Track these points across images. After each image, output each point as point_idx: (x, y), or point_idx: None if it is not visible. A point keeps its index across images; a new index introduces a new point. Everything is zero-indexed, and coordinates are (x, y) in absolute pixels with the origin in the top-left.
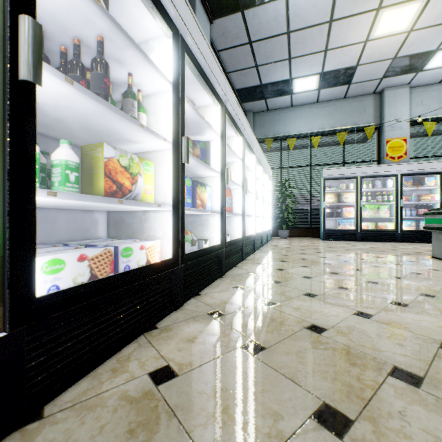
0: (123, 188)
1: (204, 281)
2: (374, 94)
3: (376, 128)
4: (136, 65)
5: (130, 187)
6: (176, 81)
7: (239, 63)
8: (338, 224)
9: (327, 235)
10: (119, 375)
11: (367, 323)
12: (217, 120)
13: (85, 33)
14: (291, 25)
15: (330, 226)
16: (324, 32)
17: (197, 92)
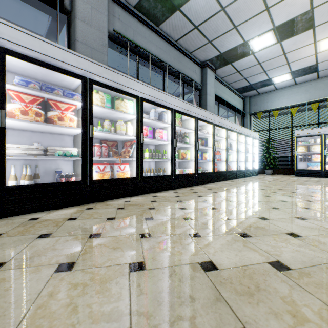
0: (184, 157)
1: (204, 182)
2: None
3: None
4: (186, 130)
5: (185, 157)
6: (195, 130)
7: (234, 79)
8: (307, 166)
9: (298, 173)
10: (185, 189)
11: (242, 190)
12: (211, 129)
13: (178, 129)
14: (260, 61)
15: (304, 168)
16: (282, 58)
17: (204, 122)
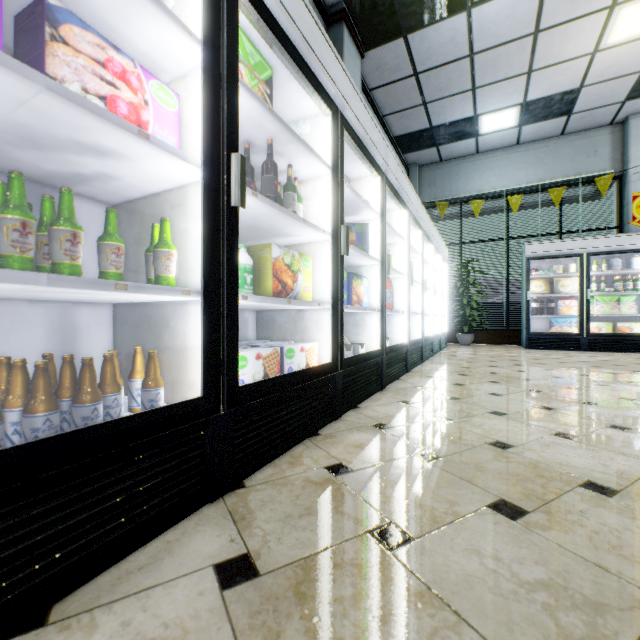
0: (287, 287)
1: (362, 393)
2: (612, 126)
3: (616, 177)
4: (296, 156)
5: (292, 286)
6: (335, 165)
7: (399, 102)
8: (550, 324)
9: (533, 342)
10: (297, 466)
11: (567, 444)
12: (376, 195)
13: (254, 136)
14: (476, 45)
15: (538, 328)
16: (527, 47)
17: (352, 164)
